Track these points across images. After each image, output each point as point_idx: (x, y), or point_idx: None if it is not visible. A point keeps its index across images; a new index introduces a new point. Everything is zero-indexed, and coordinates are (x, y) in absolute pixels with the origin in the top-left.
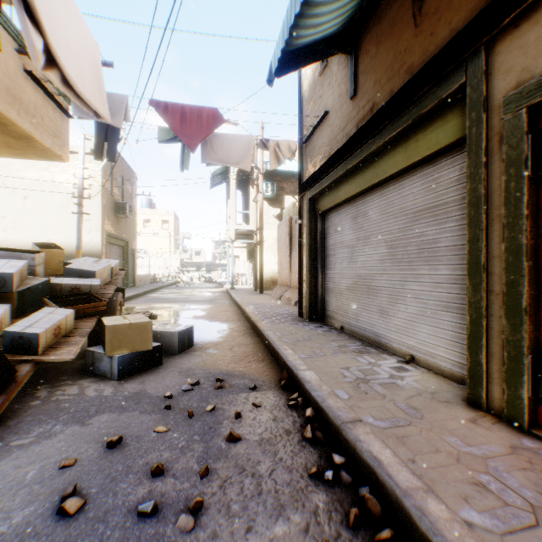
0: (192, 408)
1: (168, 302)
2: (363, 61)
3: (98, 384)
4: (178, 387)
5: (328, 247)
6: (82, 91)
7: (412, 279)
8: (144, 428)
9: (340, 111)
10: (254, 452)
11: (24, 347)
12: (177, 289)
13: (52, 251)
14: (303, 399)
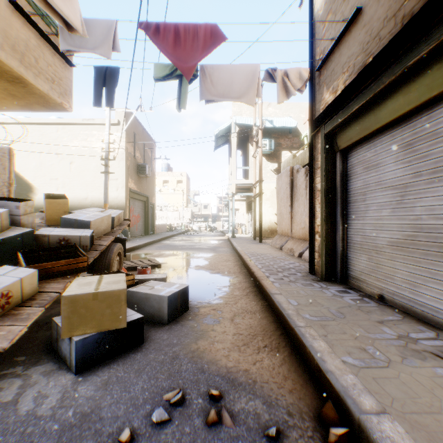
0: None
1: (176, 249)
2: None
3: (49, 378)
4: (149, 406)
5: (352, 191)
6: None
7: None
8: None
9: None
10: None
11: None
12: (187, 236)
13: (56, 201)
14: None
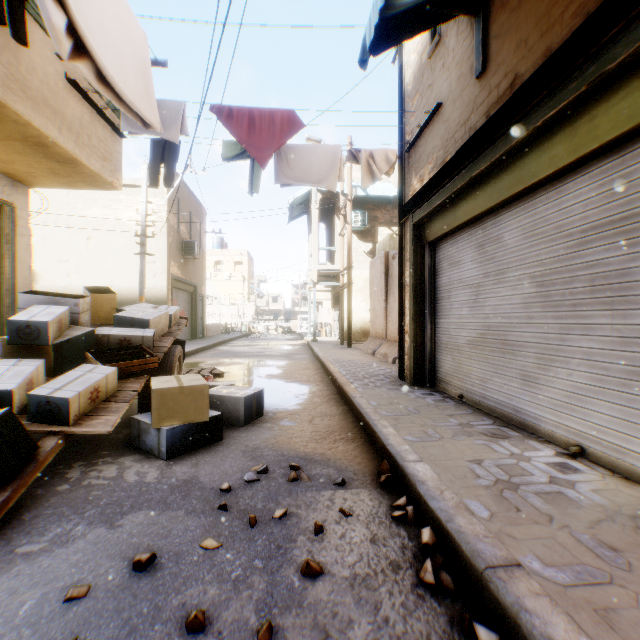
0: (256, 510)
1: (239, 357)
2: (497, 20)
3: (142, 463)
4: (239, 475)
5: (439, 288)
6: (122, 89)
7: (580, 332)
8: (187, 540)
9: (460, 99)
10: (343, 601)
11: (52, 415)
12: (250, 341)
13: (102, 296)
14: (414, 506)
